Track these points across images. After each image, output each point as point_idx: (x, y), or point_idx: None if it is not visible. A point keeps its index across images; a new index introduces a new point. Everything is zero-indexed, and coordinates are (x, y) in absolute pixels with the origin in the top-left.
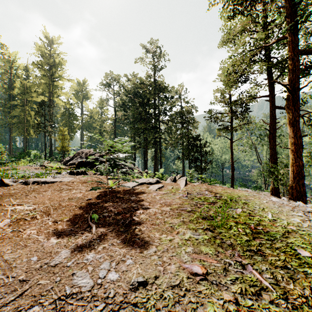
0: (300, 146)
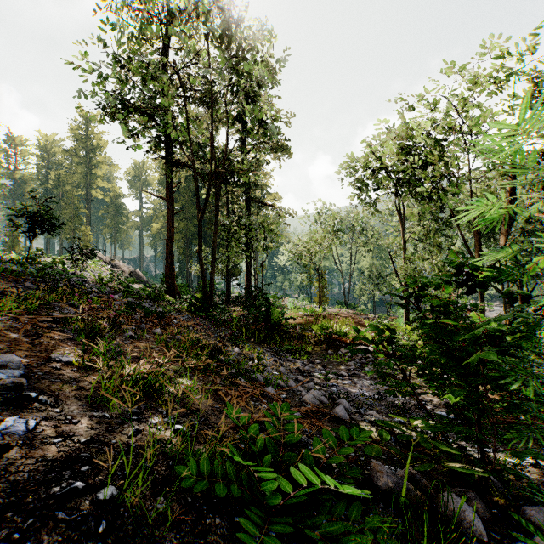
0: (168, 237)
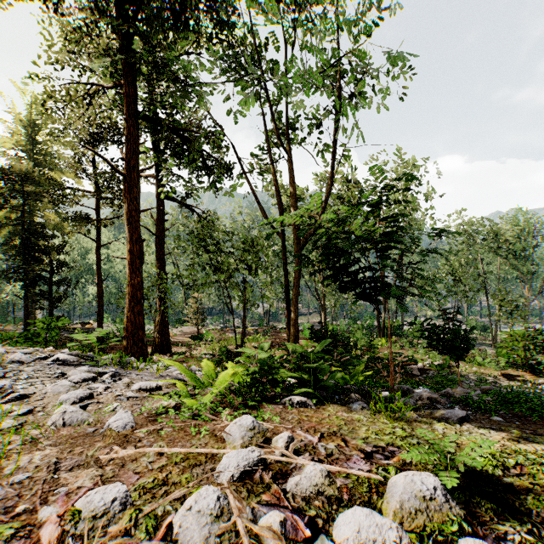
0: (138, 255)
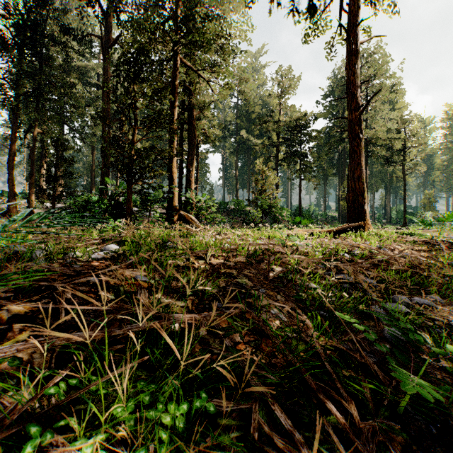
0: None
